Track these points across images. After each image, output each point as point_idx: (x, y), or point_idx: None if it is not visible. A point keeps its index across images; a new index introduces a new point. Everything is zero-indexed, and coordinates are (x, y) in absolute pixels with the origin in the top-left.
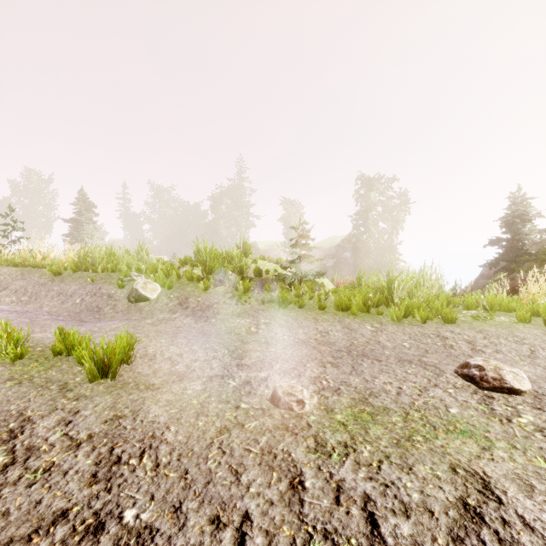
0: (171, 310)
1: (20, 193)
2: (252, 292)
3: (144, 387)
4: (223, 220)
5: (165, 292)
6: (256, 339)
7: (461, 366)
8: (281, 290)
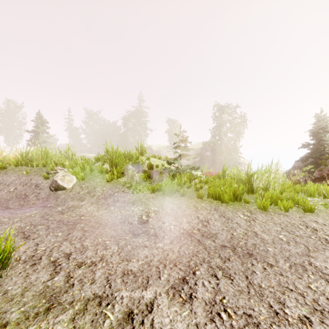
0: (81, 198)
1: (3, 114)
2: (146, 181)
3: None
4: (131, 132)
5: (79, 182)
6: (145, 230)
7: None
8: (167, 181)
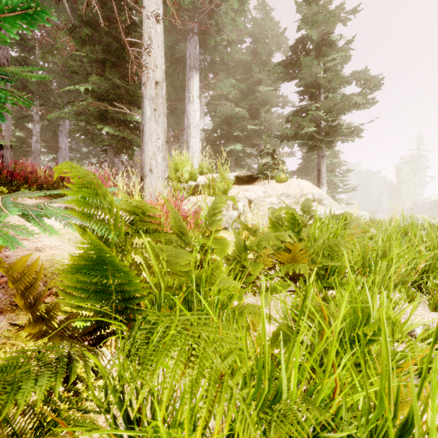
0: None
1: None
2: None
3: None
4: (404, 183)
5: None
6: None
7: None
8: None
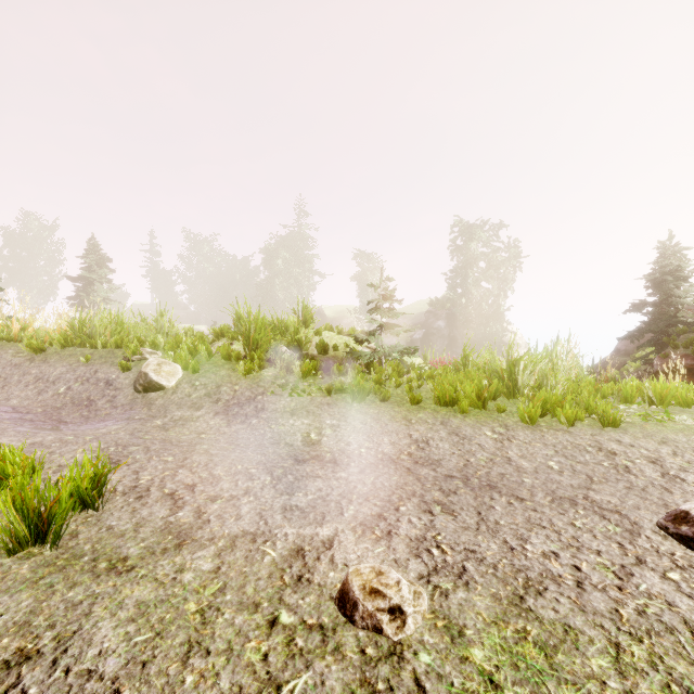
0: (195, 405)
1: (16, 243)
2: (315, 376)
3: (106, 566)
4: (280, 279)
5: (189, 377)
6: (317, 455)
7: (671, 517)
8: (356, 374)
